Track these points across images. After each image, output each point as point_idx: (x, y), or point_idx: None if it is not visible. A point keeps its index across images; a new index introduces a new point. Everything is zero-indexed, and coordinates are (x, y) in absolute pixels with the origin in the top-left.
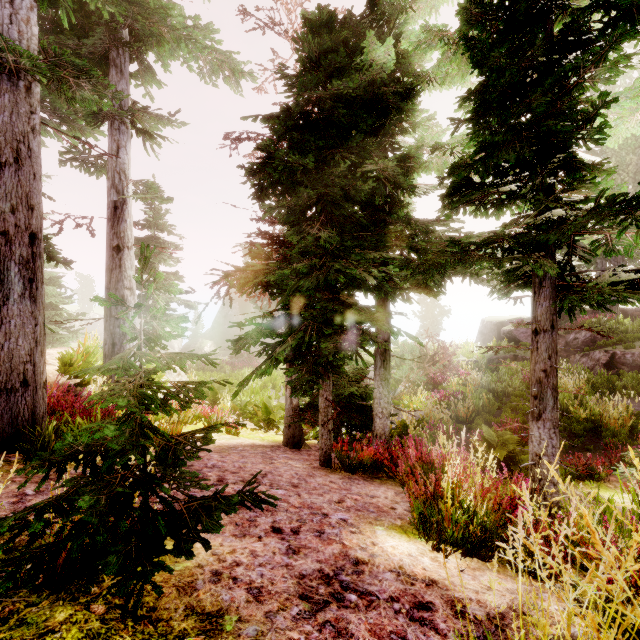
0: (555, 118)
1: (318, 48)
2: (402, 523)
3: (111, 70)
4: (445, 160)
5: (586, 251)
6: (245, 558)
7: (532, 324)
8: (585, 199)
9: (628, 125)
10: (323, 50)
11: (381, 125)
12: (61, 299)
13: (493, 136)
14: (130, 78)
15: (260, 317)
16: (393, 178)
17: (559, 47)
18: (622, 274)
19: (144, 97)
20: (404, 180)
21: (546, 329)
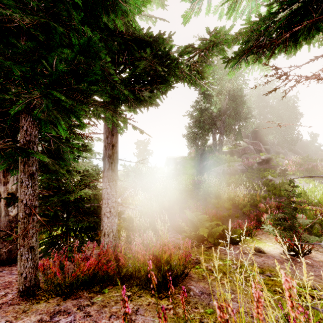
0: None
1: None
2: None
3: None
4: None
5: None
6: None
7: None
8: None
9: None
10: None
11: None
12: None
13: None
14: None
15: None
16: None
17: None
18: None
19: None
20: None
21: None
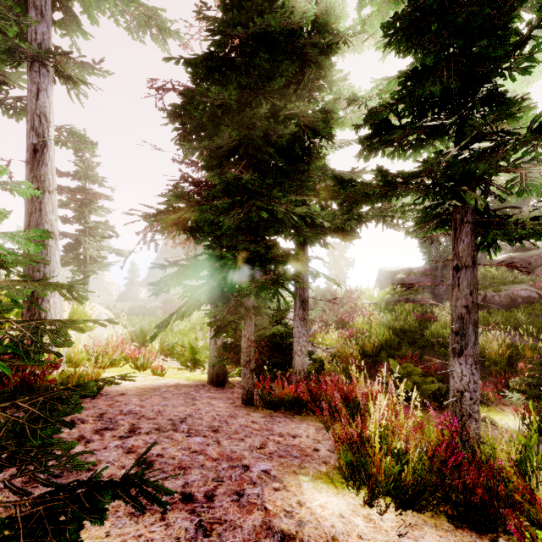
0: (489, 38)
1: None
2: (327, 469)
3: (30, 11)
4: (359, 115)
5: (502, 189)
6: None
7: (453, 260)
8: (508, 133)
9: (540, 68)
10: None
11: (300, 81)
12: None
13: (424, 57)
14: (55, 27)
15: (184, 260)
16: (313, 125)
17: None
18: None
19: (70, 48)
20: (323, 127)
21: (468, 265)
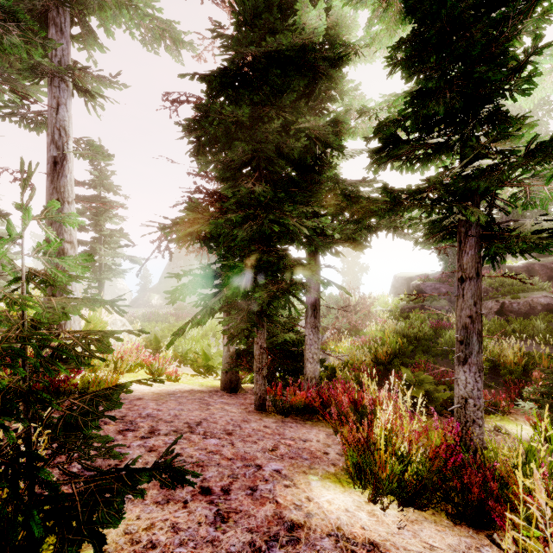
0: (488, 64)
1: (253, 10)
2: (335, 470)
3: (51, 28)
4: (370, 125)
5: (506, 203)
6: (164, 536)
7: (458, 272)
8: (510, 150)
9: (544, 85)
10: (258, 14)
11: (312, 92)
12: (9, 255)
13: (427, 82)
14: (73, 41)
15: (198, 269)
16: (324, 138)
17: (486, 2)
18: (544, 223)
19: (87, 61)
20: (334, 139)
21: (472, 277)
